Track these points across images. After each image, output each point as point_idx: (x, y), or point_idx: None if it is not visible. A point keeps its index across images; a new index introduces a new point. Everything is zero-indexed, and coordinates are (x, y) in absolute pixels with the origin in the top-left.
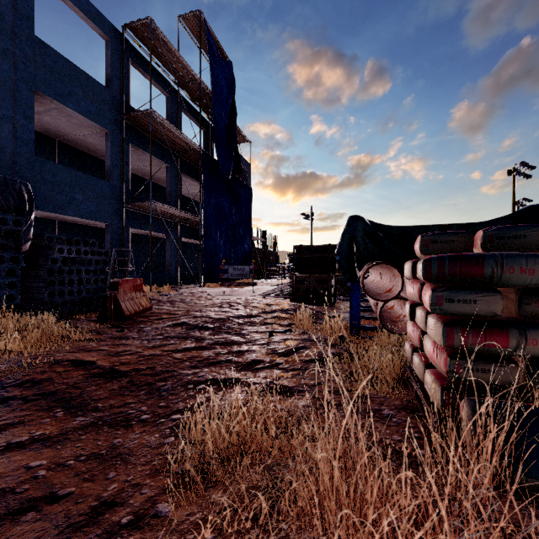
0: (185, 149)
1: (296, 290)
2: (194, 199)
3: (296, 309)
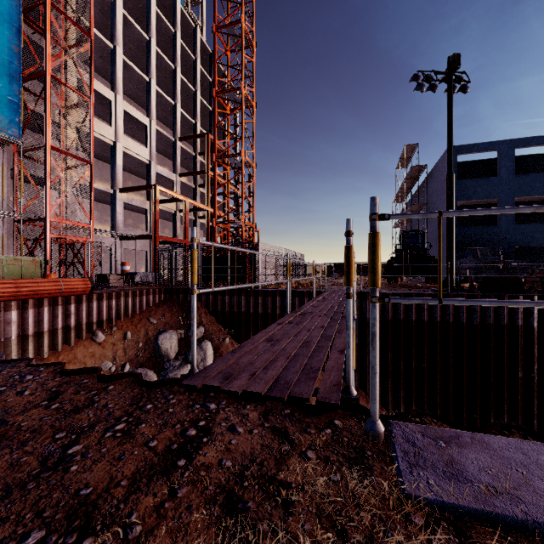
0: None
1: None
2: None
3: None
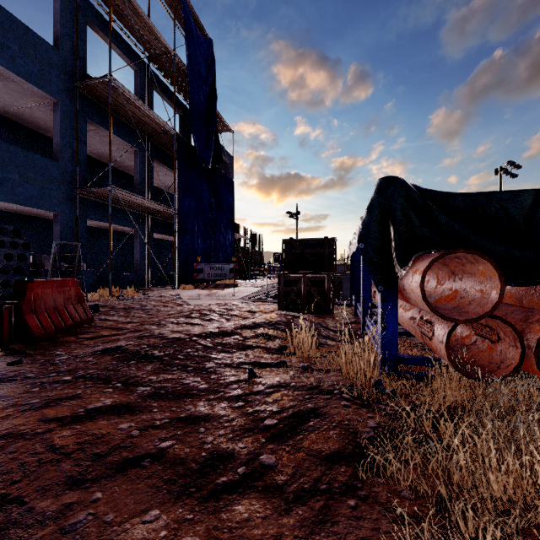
0: (157, 131)
1: (286, 294)
2: (171, 192)
3: (289, 322)
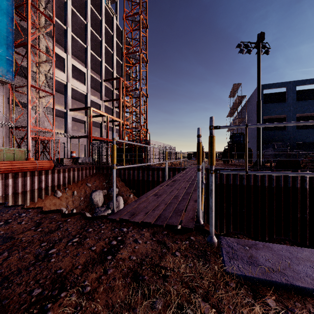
0: None
1: None
2: None
3: None
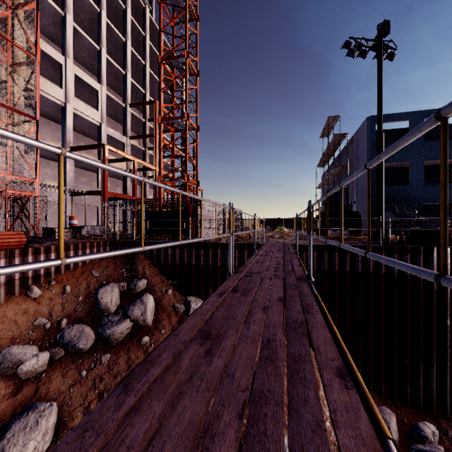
0: None
1: None
2: None
3: None
